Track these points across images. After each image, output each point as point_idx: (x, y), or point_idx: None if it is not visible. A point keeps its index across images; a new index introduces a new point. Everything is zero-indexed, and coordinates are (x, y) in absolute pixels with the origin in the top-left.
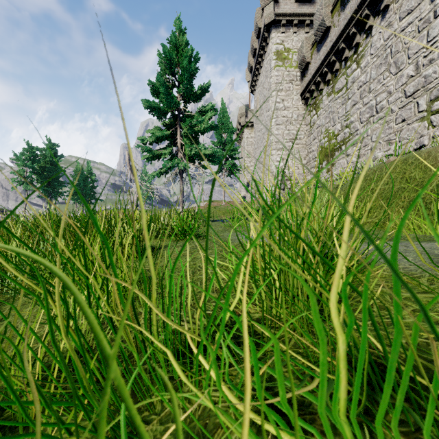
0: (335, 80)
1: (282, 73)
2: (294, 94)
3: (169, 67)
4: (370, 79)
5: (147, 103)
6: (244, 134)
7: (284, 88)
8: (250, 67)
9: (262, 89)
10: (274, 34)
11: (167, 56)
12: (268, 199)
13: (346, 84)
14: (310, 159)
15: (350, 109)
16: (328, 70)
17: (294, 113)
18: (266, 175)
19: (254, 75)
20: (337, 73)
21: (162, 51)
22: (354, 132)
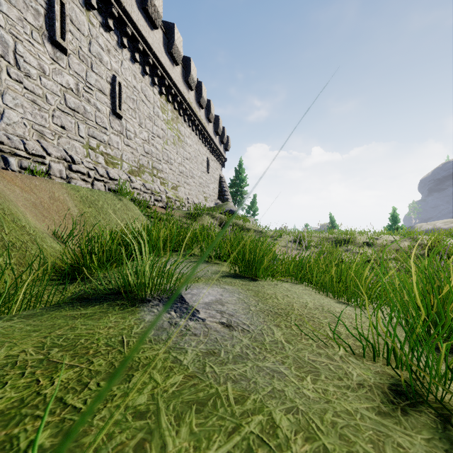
0: None
1: None
2: None
3: None
4: None
5: None
6: None
7: None
8: None
9: None
10: None
11: None
12: None
13: None
14: None
15: None
16: None
17: None
18: None
19: None
20: None
21: None
22: None
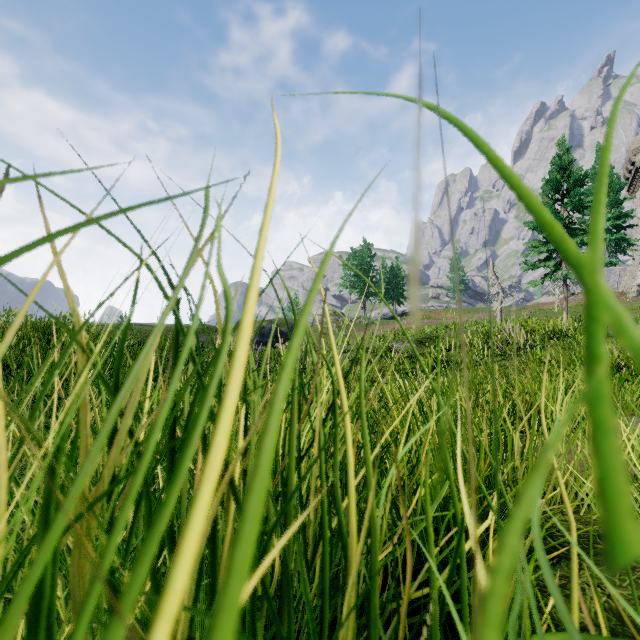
0: None
1: None
2: None
3: (554, 189)
4: None
5: (530, 225)
6: None
7: None
8: None
9: None
10: None
11: (552, 182)
12: None
13: None
14: None
15: None
16: None
17: None
18: None
19: None
20: None
21: (549, 179)
22: None
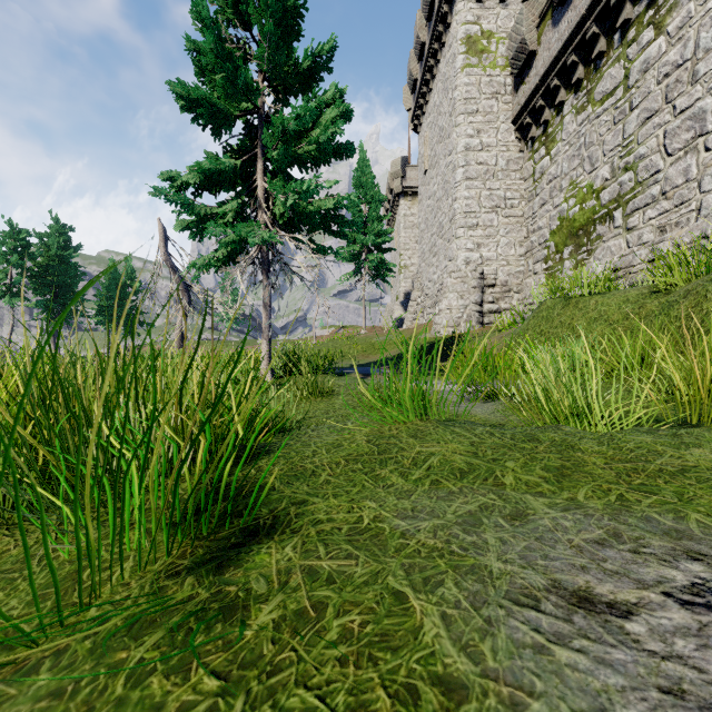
0: (596, 77)
1: (477, 80)
2: (501, 120)
3: (234, 1)
4: (697, 53)
5: (182, 91)
6: (400, 209)
7: (481, 108)
8: (413, 81)
9: (436, 117)
10: (461, 4)
11: None
12: (451, 324)
13: (624, 79)
14: (533, 245)
15: (635, 130)
16: (579, 60)
17: (501, 157)
18: (446, 278)
19: (421, 94)
20: (602, 61)
21: None
22: (649, 177)
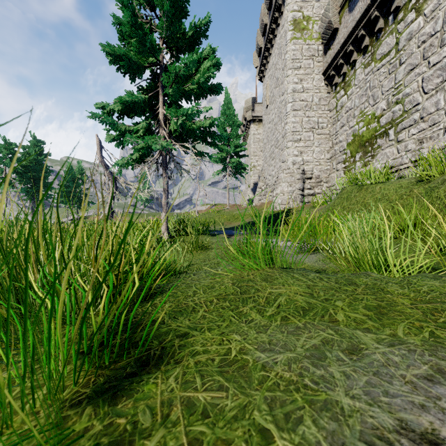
0: (377, 44)
1: (300, 47)
2: (315, 72)
3: None
4: (444, 27)
5: (109, 50)
6: (250, 130)
7: (302, 65)
8: (259, 49)
9: (274, 71)
10: None
11: None
12: (284, 202)
13: (395, 45)
14: (336, 152)
15: (403, 77)
16: (366, 33)
17: (315, 96)
18: (280, 173)
19: (264, 57)
20: (381, 34)
21: None
22: (412, 107)
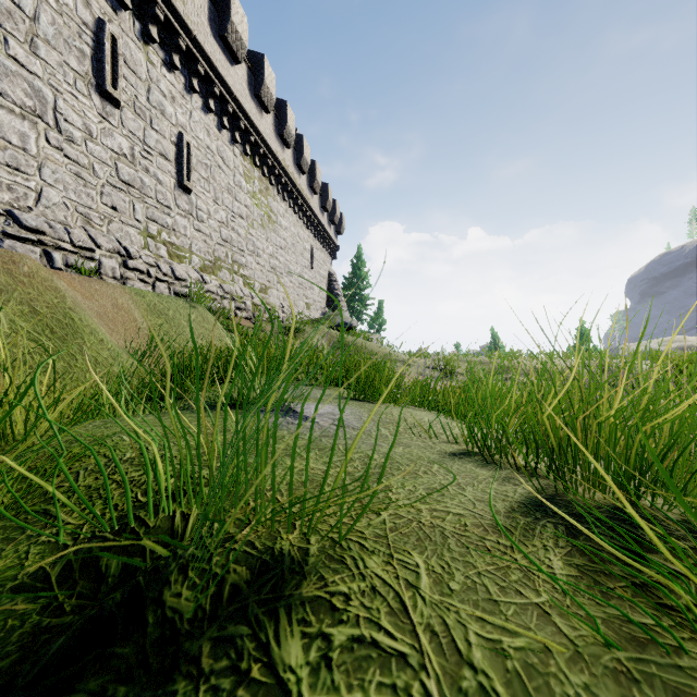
0: None
1: None
2: None
3: None
4: None
5: None
6: None
7: None
8: None
9: None
10: None
11: None
12: None
13: None
14: None
15: None
16: None
17: None
18: None
19: None
20: None
21: None
22: None
